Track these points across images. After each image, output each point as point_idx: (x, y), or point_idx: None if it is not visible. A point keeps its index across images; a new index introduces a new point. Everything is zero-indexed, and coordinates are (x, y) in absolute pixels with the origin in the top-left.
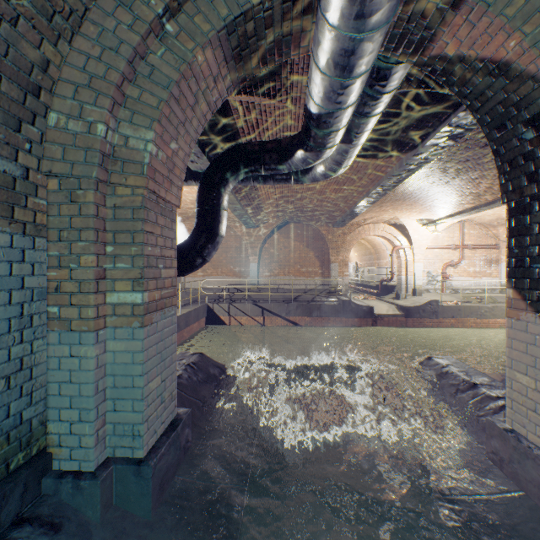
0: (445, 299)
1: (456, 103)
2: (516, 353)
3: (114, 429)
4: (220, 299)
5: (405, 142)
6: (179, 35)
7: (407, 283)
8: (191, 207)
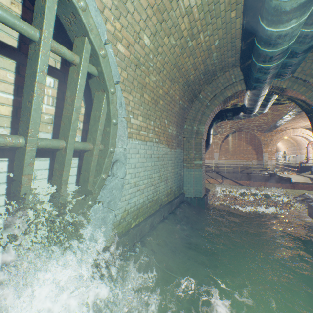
0: None
1: None
2: None
3: (195, 190)
4: None
5: None
6: (210, 105)
7: None
8: None
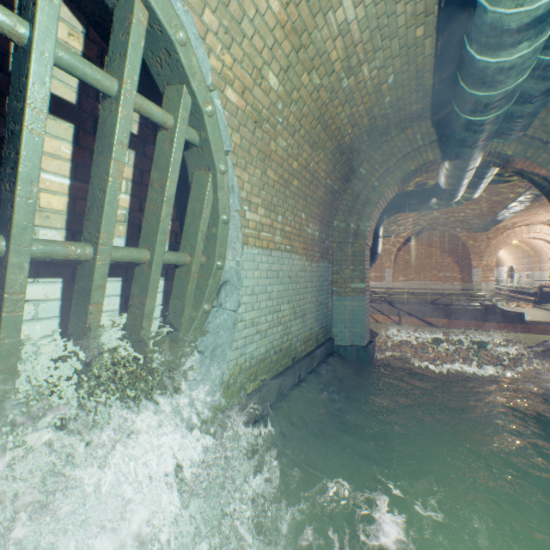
0: None
1: None
2: None
3: (353, 334)
4: None
5: None
6: (380, 186)
7: None
8: None
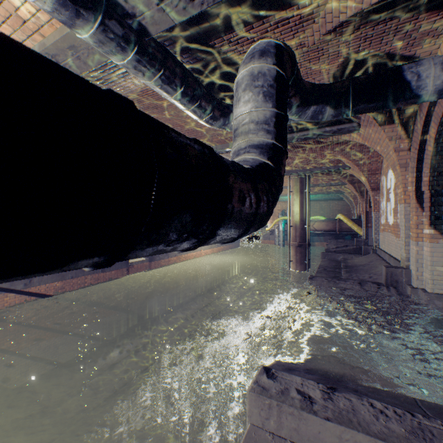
0: None
1: (336, 122)
2: (436, 258)
3: None
4: None
5: None
6: None
7: None
8: None
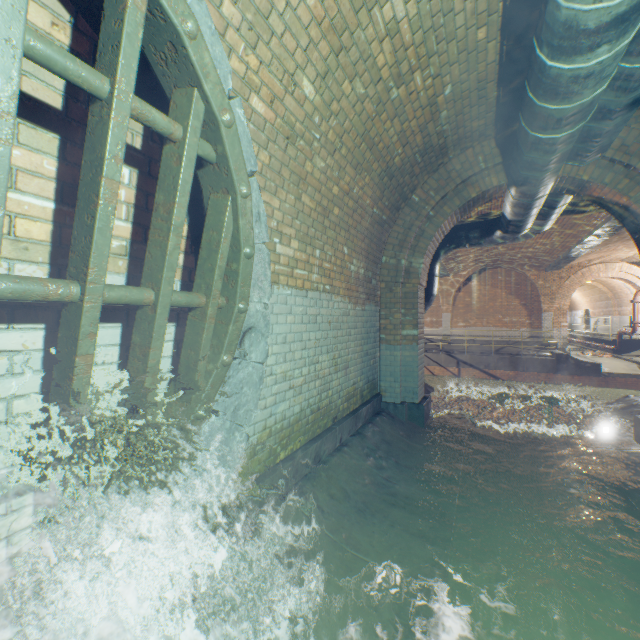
0: None
1: None
2: None
3: (404, 389)
4: None
5: None
6: (435, 216)
7: None
8: None
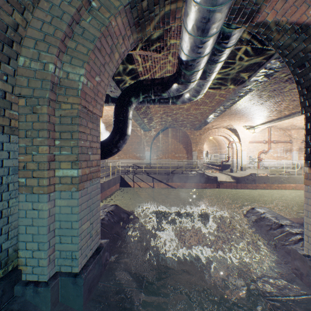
0: (259, 172)
1: (270, 54)
2: None
3: (60, 254)
4: (128, 172)
5: (238, 79)
6: (100, 8)
7: (237, 163)
8: (111, 118)
